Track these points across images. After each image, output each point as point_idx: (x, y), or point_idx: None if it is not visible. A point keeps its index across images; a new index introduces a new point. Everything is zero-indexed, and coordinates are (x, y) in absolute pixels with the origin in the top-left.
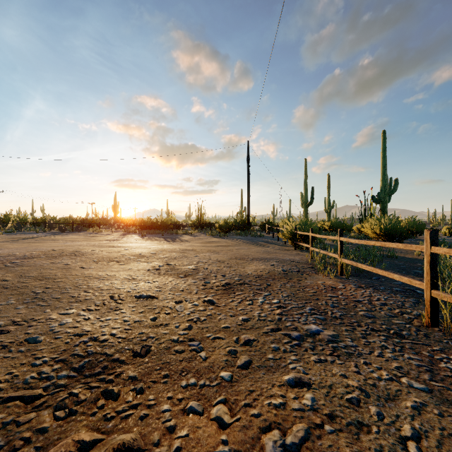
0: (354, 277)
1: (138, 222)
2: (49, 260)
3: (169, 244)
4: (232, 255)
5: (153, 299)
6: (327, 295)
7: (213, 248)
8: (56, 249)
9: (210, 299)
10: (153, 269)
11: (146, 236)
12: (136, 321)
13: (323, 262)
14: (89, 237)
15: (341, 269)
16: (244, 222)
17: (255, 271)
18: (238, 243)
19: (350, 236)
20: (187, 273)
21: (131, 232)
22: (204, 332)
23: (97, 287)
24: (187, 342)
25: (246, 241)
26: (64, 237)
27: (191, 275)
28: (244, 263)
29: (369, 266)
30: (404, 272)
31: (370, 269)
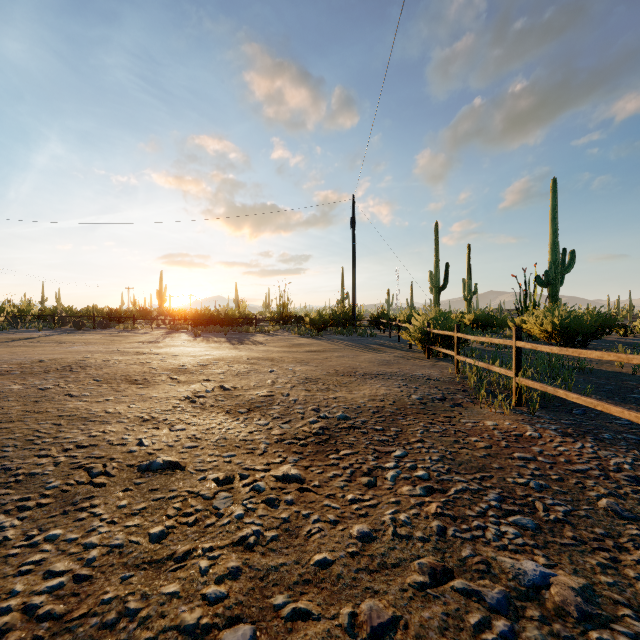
0: (543, 411)
1: (191, 315)
2: (19, 381)
3: (232, 348)
4: (331, 367)
5: (175, 470)
6: (514, 455)
7: (301, 356)
8: (46, 359)
9: (288, 471)
10: (194, 397)
11: (201, 335)
12: (114, 547)
13: (478, 380)
14: (114, 338)
15: (518, 396)
16: (346, 315)
17: (370, 399)
18: (338, 346)
19: (505, 335)
20: (253, 405)
21: (180, 330)
22: (269, 586)
23: (70, 442)
24: (220, 636)
25: (350, 343)
26: (76, 338)
27: (260, 409)
28: (351, 382)
29: (585, 397)
30: (618, 399)
31: (589, 403)
